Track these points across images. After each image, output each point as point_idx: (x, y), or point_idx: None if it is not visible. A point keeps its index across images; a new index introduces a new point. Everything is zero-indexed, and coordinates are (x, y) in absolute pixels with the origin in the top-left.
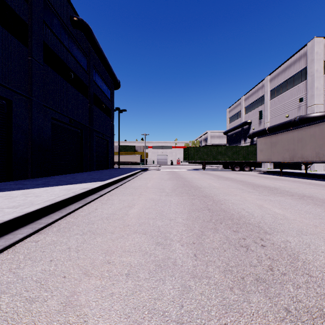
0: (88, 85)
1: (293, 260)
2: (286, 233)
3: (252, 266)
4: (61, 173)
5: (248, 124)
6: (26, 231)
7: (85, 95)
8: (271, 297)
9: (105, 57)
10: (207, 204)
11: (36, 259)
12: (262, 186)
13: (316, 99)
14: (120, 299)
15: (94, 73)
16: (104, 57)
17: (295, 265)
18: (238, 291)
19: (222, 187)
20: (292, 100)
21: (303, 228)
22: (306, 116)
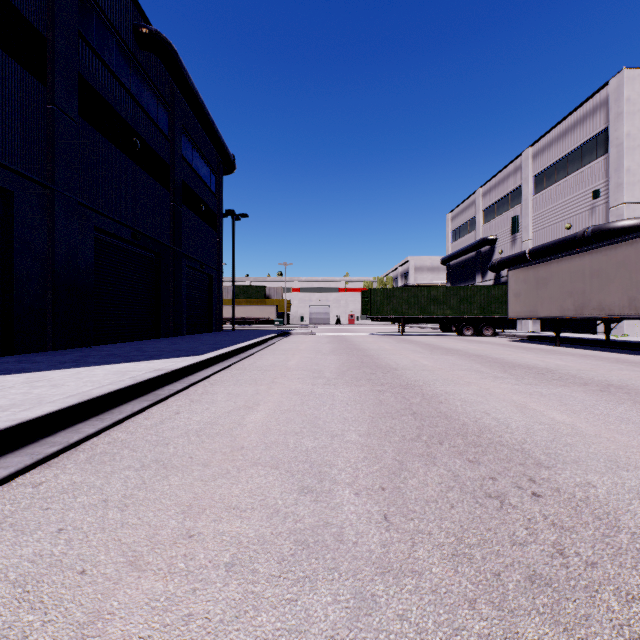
0: (170, 164)
1: (608, 530)
2: (584, 465)
3: (517, 544)
4: (116, 341)
5: (490, 243)
6: (17, 461)
7: (165, 184)
8: (570, 626)
9: (205, 108)
10: (411, 403)
11: (27, 526)
12: (521, 366)
13: (627, 192)
14: (206, 631)
15: (183, 140)
16: (203, 109)
17: (615, 542)
18: (489, 610)
19: (439, 367)
20: (578, 195)
21: (620, 454)
22: (607, 226)
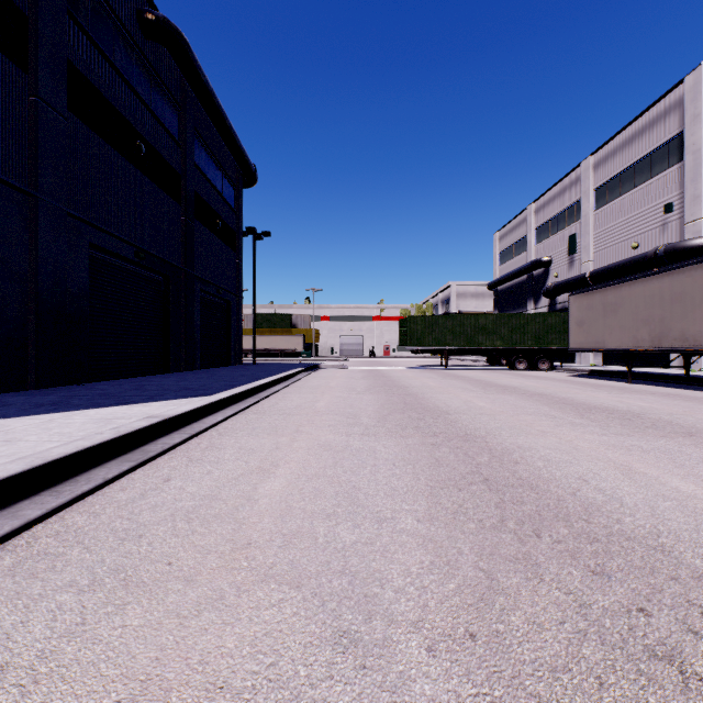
0: (181, 174)
1: None
2: None
3: None
4: (116, 377)
5: (544, 265)
6: None
7: (175, 195)
8: None
9: (221, 110)
10: (478, 464)
11: None
12: (598, 409)
13: None
14: None
15: (197, 147)
16: (219, 111)
17: None
18: None
19: (500, 410)
20: (646, 210)
21: None
22: (682, 245)
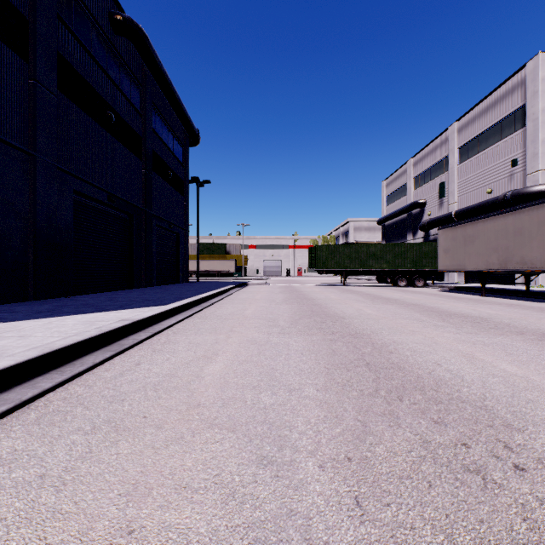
0: (142, 136)
1: None
2: None
3: None
4: (93, 291)
5: (420, 206)
6: None
7: (137, 153)
8: None
9: (172, 87)
10: (363, 353)
11: None
12: (456, 315)
13: (542, 160)
14: None
15: (154, 116)
16: (171, 88)
17: None
18: None
19: (382, 316)
20: (498, 164)
21: None
22: (525, 191)
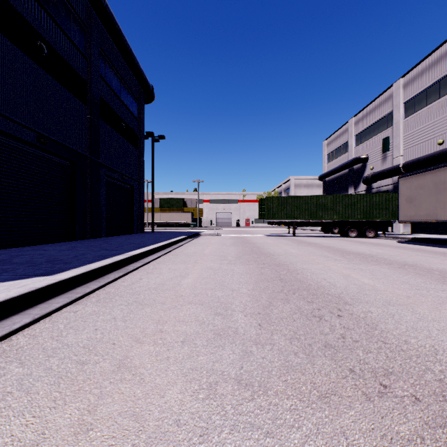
0: (87, 80)
1: None
2: None
3: None
4: (17, 245)
5: (362, 161)
6: None
7: (80, 97)
8: None
9: (121, 34)
10: None
11: None
12: None
13: None
14: None
15: (103, 64)
16: (119, 34)
17: None
18: None
19: (403, 294)
20: None
21: None
22: None
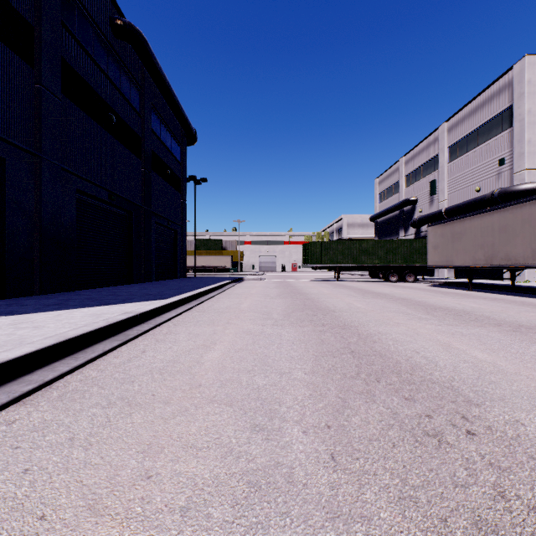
0: (141, 136)
1: None
2: (510, 403)
3: (459, 486)
4: (95, 286)
5: (411, 203)
6: None
7: (137, 153)
8: None
9: (171, 89)
10: (349, 343)
11: None
12: (441, 308)
13: (528, 160)
14: None
15: (153, 116)
16: (169, 90)
17: None
18: None
19: (371, 309)
20: (486, 163)
21: None
22: (511, 189)
